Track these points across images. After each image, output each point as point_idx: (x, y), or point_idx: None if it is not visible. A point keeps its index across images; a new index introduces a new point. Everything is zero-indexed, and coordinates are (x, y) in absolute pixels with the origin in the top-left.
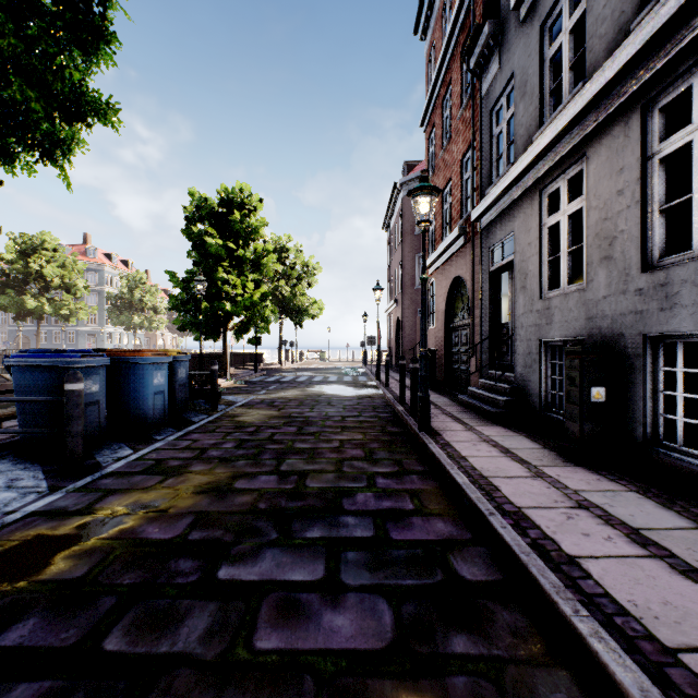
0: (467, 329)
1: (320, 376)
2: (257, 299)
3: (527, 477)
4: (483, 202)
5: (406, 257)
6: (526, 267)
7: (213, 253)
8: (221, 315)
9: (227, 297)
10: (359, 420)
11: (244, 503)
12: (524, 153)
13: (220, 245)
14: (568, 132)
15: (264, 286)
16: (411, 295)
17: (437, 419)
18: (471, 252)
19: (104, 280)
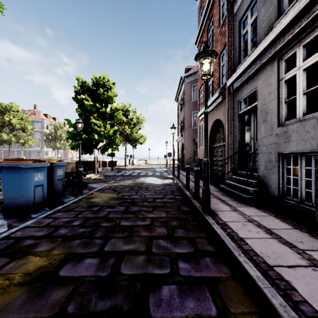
0: (222, 148)
1: (144, 172)
2: (111, 133)
3: (306, 266)
4: (236, 73)
5: (186, 113)
6: (267, 108)
7: (88, 109)
8: (94, 142)
9: (96, 132)
10: (163, 201)
11: (56, 302)
12: (265, 38)
13: (92, 105)
14: (307, 9)
15: (115, 127)
16: (189, 132)
17: (211, 201)
18: (227, 104)
19: (43, 126)
